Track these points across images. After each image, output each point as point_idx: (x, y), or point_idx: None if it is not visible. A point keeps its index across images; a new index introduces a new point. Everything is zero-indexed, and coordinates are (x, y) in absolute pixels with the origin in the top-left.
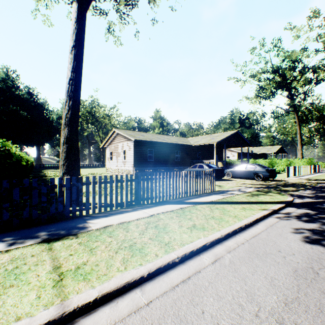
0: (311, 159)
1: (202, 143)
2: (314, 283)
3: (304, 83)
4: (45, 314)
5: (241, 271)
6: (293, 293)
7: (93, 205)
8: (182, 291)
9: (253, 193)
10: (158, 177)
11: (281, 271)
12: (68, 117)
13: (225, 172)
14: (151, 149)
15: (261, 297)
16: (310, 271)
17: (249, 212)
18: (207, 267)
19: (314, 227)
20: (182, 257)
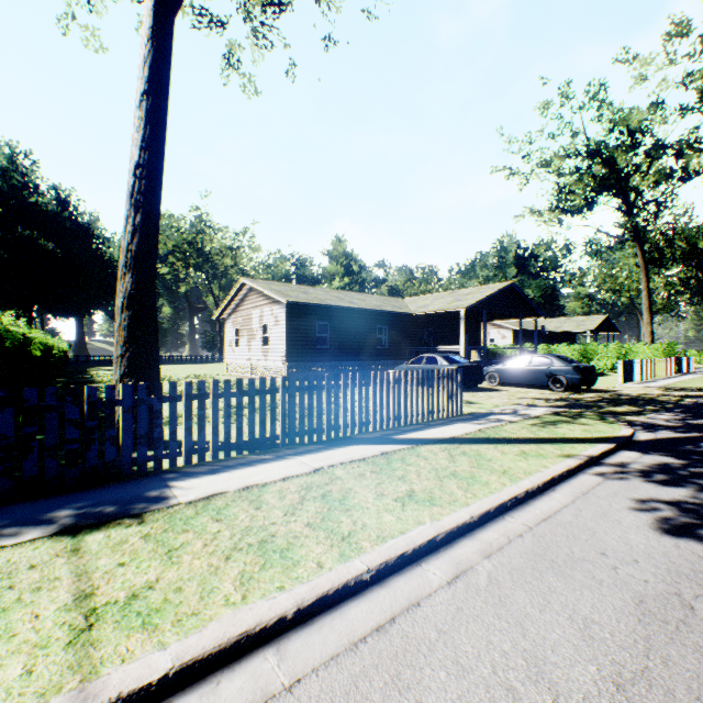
0: (671, 345)
1: (436, 310)
2: (684, 633)
3: (658, 179)
4: None
5: (515, 604)
6: (636, 658)
7: (187, 448)
8: (373, 654)
9: (546, 420)
10: (334, 385)
11: (606, 603)
12: (132, 249)
13: (484, 374)
14: (324, 321)
15: (561, 670)
16: (673, 602)
17: (536, 461)
18: (436, 594)
19: (680, 496)
20: (378, 569)
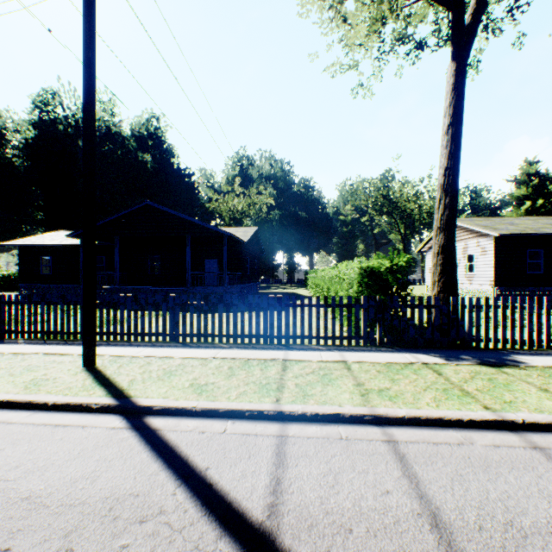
0: None
1: None
2: None
3: None
4: None
5: None
6: None
7: (502, 338)
8: None
9: None
10: None
11: None
12: (443, 218)
13: None
14: (536, 249)
15: None
16: None
17: None
18: None
19: None
20: None
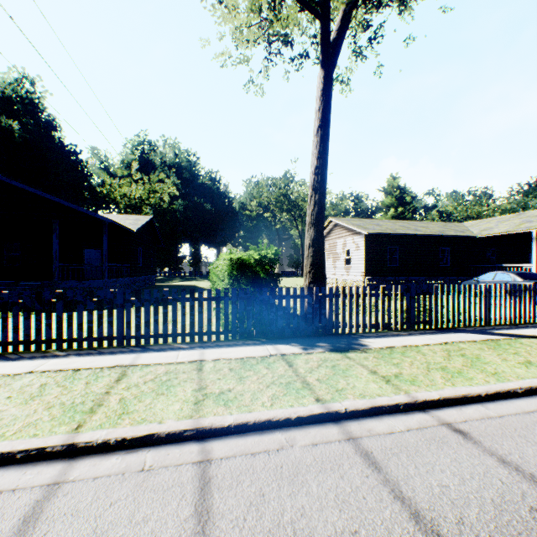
0: None
1: (502, 232)
2: None
3: None
4: (400, 398)
5: None
6: None
7: (356, 323)
8: None
9: None
10: (439, 292)
11: None
12: (313, 214)
13: None
14: (394, 246)
15: None
16: None
17: None
18: None
19: None
20: (525, 389)
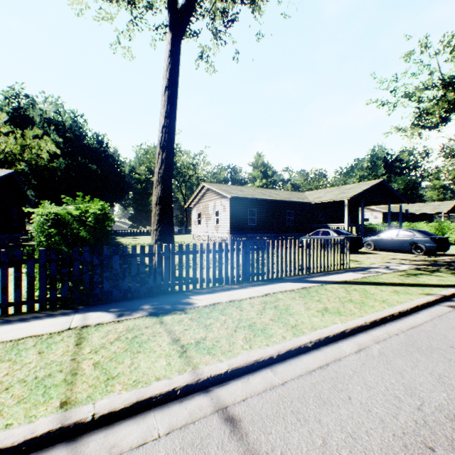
0: None
1: (327, 200)
2: None
3: None
4: (182, 378)
5: (395, 364)
6: None
7: (194, 279)
8: (320, 376)
9: (410, 272)
10: (270, 247)
11: (453, 369)
12: (161, 172)
13: (363, 242)
14: (253, 208)
15: (425, 393)
16: None
17: (404, 296)
18: (349, 356)
19: None
20: (315, 342)
